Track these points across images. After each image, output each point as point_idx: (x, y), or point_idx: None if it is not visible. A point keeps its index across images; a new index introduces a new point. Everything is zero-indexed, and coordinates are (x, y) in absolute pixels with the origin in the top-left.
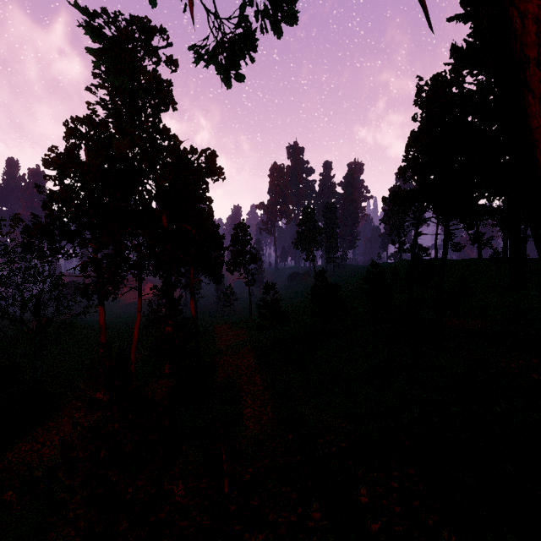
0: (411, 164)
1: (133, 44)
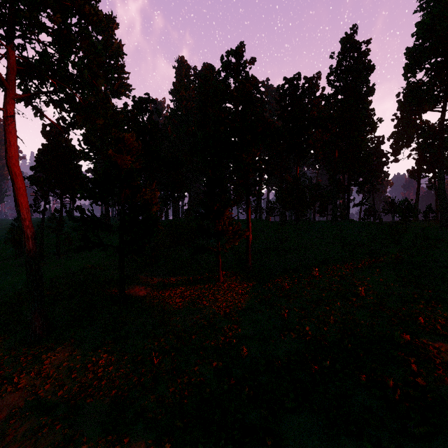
0: (39, 166)
1: None
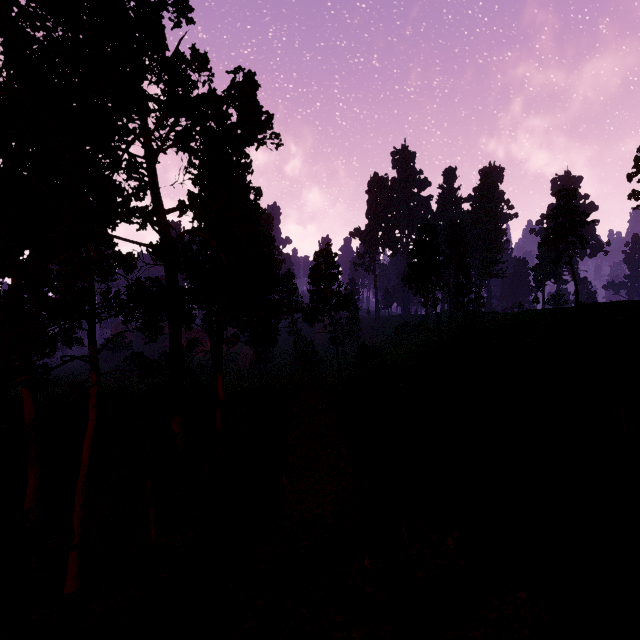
0: None
1: None
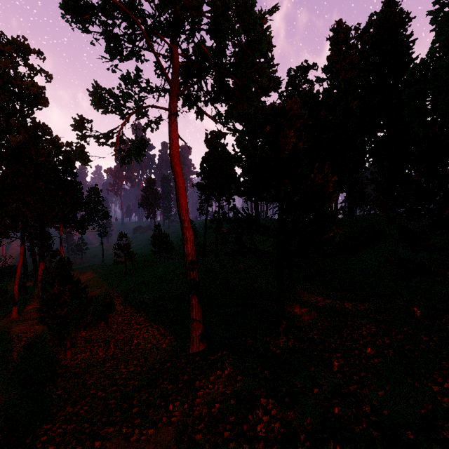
0: (202, 172)
1: (13, 56)
